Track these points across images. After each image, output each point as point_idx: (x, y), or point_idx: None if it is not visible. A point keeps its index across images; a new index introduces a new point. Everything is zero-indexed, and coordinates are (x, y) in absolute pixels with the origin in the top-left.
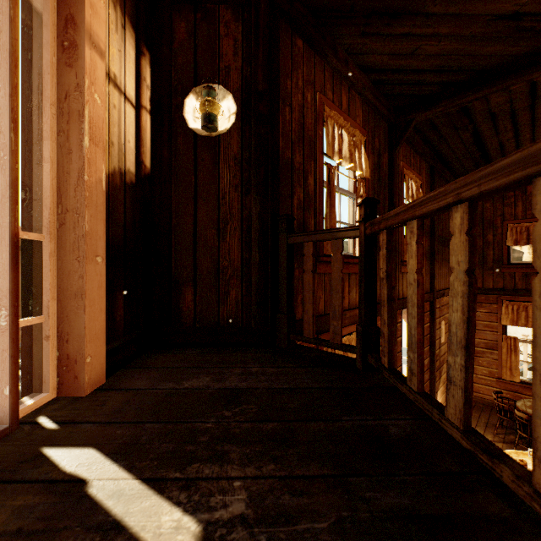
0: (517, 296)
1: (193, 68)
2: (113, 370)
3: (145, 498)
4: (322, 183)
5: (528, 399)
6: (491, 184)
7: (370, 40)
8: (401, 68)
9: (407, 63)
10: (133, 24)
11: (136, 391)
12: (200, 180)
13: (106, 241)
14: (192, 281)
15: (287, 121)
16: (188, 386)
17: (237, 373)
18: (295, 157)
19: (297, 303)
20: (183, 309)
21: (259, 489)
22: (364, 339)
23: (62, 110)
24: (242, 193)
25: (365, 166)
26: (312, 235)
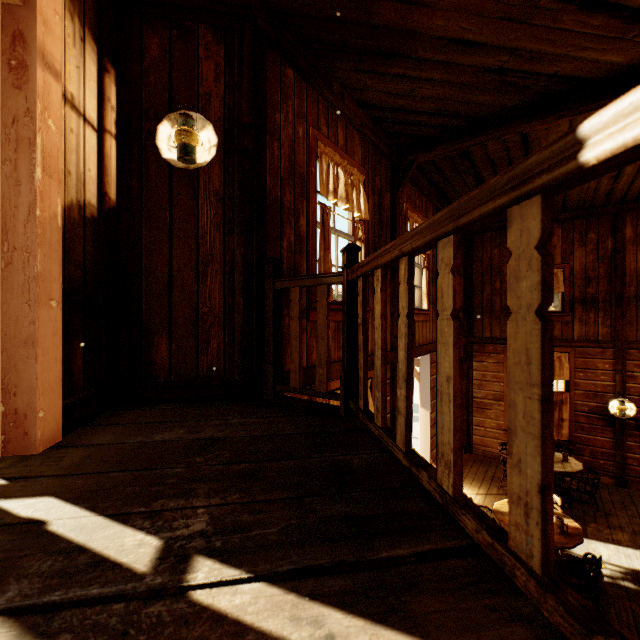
0: None
1: (168, 91)
2: (71, 428)
3: (109, 528)
4: (315, 224)
5: None
6: (417, 243)
7: (365, 76)
8: (399, 107)
9: (405, 103)
10: (95, 36)
11: (99, 447)
12: (176, 216)
13: (62, 283)
14: (166, 330)
15: (276, 156)
16: (159, 439)
17: (214, 424)
18: (285, 196)
19: (287, 352)
20: (156, 361)
21: (221, 512)
22: (347, 385)
23: (9, 136)
24: (224, 233)
25: (364, 208)
26: (298, 280)
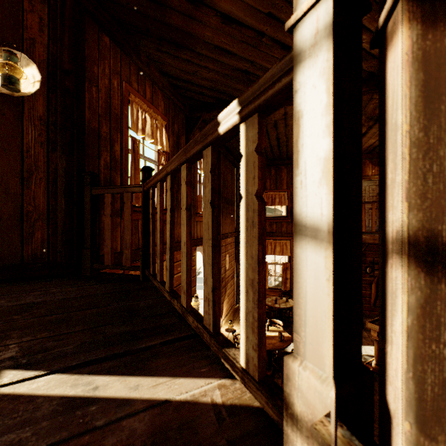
0: (267, 236)
1: None
2: None
3: None
4: (128, 150)
5: (270, 297)
6: (173, 167)
7: (164, 55)
8: (189, 80)
9: (192, 79)
10: None
11: None
12: (1, 132)
13: None
14: None
15: (94, 98)
16: None
17: (35, 294)
18: (102, 128)
19: (104, 241)
20: None
21: (30, 344)
22: (144, 259)
23: None
24: (48, 150)
25: (166, 143)
26: (110, 189)
